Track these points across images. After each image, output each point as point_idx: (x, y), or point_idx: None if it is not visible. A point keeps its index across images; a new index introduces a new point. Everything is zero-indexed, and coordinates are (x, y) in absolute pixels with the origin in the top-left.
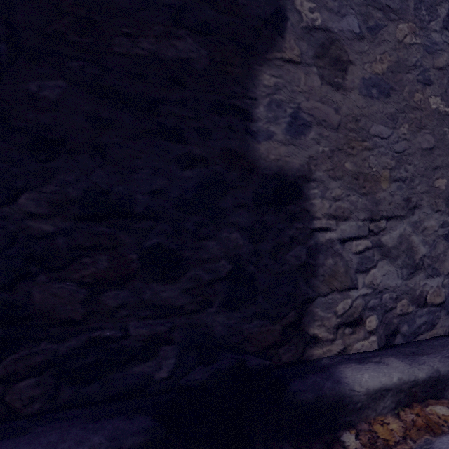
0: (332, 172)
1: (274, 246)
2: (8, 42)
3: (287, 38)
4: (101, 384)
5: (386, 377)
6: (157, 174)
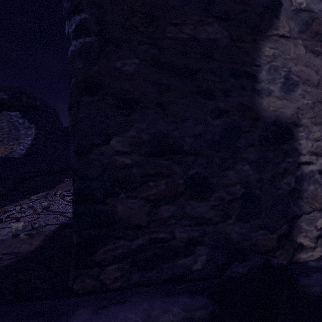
0: (313, 119)
1: (272, 175)
2: (99, 35)
3: (281, 19)
4: (157, 271)
5: None
6: (198, 122)
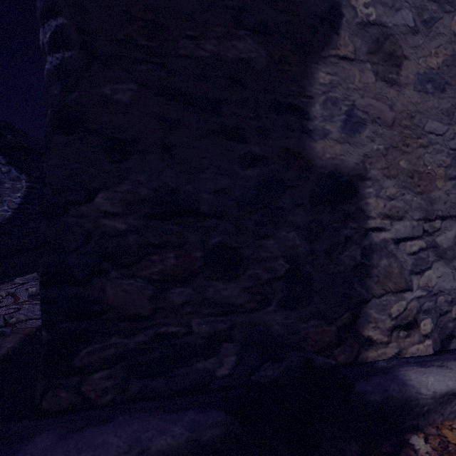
0: (386, 170)
1: (330, 246)
2: (82, 48)
3: (341, 34)
4: (166, 379)
5: (453, 381)
6: (221, 173)
